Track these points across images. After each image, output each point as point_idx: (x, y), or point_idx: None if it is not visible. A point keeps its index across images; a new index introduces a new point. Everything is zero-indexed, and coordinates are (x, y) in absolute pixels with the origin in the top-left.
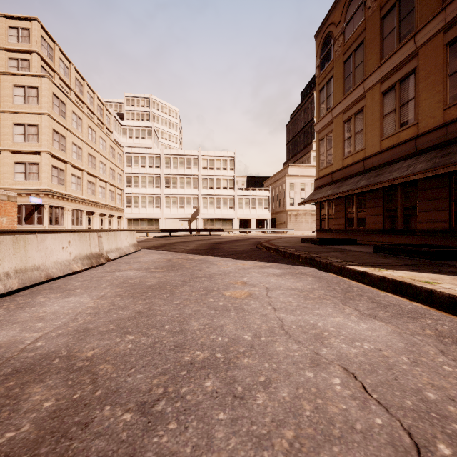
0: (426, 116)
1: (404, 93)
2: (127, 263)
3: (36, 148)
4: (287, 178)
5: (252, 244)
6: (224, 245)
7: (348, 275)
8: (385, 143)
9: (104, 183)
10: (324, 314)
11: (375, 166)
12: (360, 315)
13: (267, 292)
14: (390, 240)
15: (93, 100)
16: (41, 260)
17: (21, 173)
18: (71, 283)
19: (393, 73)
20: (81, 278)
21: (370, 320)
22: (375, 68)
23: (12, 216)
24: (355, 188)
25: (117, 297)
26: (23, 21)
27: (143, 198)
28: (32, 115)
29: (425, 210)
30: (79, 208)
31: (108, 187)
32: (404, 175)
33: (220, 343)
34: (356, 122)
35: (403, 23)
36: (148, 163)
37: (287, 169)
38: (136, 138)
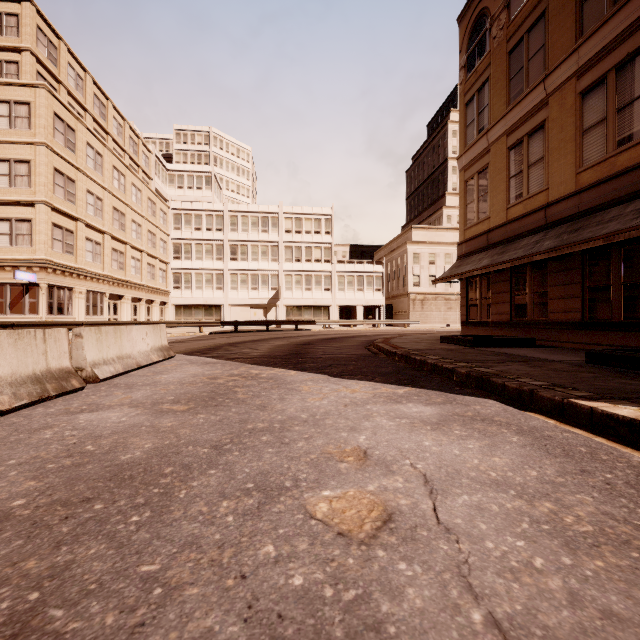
0: None
1: (624, 89)
2: (128, 388)
3: (26, 197)
4: (409, 247)
5: (361, 345)
6: (316, 347)
7: (582, 421)
8: (587, 177)
9: (139, 253)
10: None
11: (568, 215)
12: None
13: (432, 500)
14: (597, 339)
15: (122, 130)
16: None
17: (4, 236)
18: None
19: (601, 56)
20: None
21: None
22: (567, 53)
23: None
24: (535, 252)
25: None
26: (10, 2)
27: (199, 276)
28: (21, 145)
29: None
30: (98, 290)
31: (145, 259)
32: (637, 224)
33: None
34: (531, 147)
35: None
36: (205, 225)
37: (409, 233)
38: (189, 189)
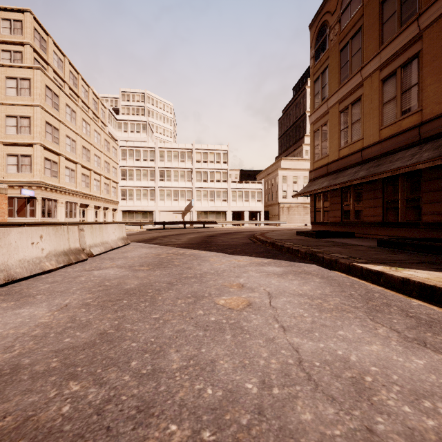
0: (431, 102)
1: (406, 79)
2: (111, 259)
3: (28, 140)
4: (280, 172)
5: (246, 237)
6: (217, 238)
7: (358, 274)
8: (385, 132)
9: (99, 176)
10: (353, 338)
11: (374, 156)
12: (403, 341)
13: (270, 299)
14: (391, 233)
15: (87, 94)
16: (2, 258)
17: (13, 166)
18: (36, 285)
19: (393, 58)
20: (52, 278)
21: (420, 349)
22: (374, 54)
23: (2, 209)
24: (353, 179)
25: (82, 307)
26: (16, 12)
27: (138, 191)
28: (24, 107)
29: (430, 201)
30: (73, 201)
31: (102, 180)
32: (409, 164)
33: (209, 401)
34: (353, 111)
35: (405, 6)
36: (142, 157)
37: (279, 162)
38: (131, 132)
